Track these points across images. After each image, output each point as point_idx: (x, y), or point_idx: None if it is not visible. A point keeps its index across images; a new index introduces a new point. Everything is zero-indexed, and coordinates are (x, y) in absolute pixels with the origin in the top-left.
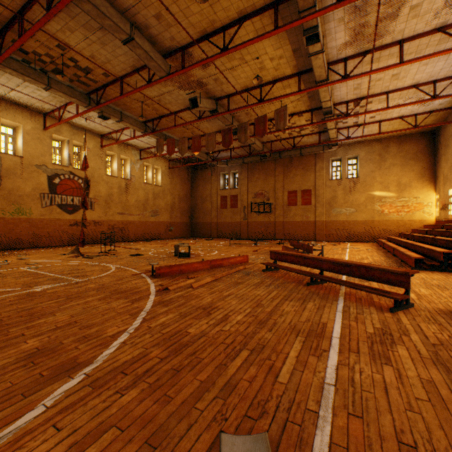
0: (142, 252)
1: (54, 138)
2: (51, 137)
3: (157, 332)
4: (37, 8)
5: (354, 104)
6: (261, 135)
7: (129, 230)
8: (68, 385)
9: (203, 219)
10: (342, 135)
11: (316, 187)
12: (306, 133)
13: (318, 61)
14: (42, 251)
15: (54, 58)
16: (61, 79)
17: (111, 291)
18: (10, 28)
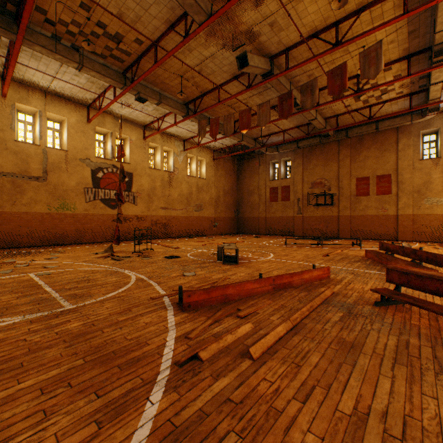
0: (180, 253)
1: (98, 132)
2: (94, 130)
3: None
4: None
5: None
6: (337, 92)
7: (172, 226)
8: None
9: (250, 214)
10: None
11: (399, 171)
12: (389, 98)
13: None
14: (80, 248)
15: (81, 27)
16: (88, 49)
17: (89, 350)
18: None
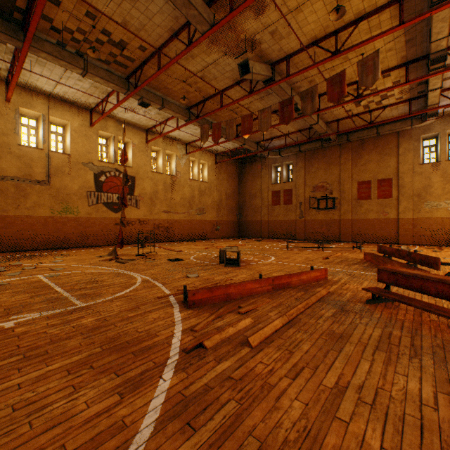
0: (183, 256)
1: (100, 135)
2: (97, 133)
3: None
4: None
5: None
6: (336, 99)
7: (174, 229)
8: None
9: (252, 218)
10: (443, 101)
11: (399, 175)
12: (389, 103)
13: None
14: (83, 252)
15: (86, 34)
16: (93, 56)
17: (105, 340)
18: None
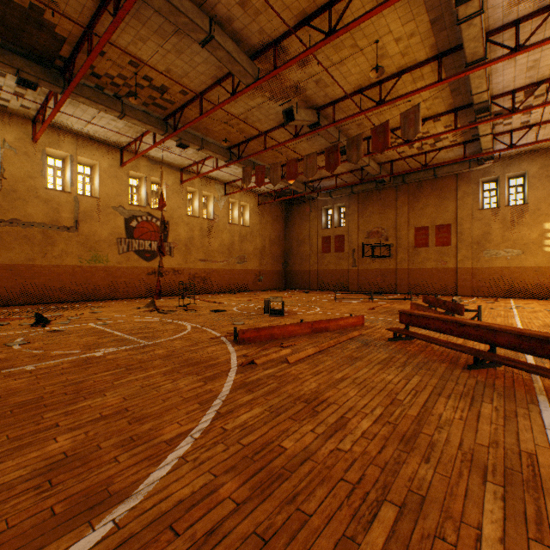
0: (225, 307)
1: (131, 176)
2: (128, 174)
3: (235, 442)
4: (105, 19)
5: (524, 94)
6: (380, 150)
7: (212, 280)
8: (81, 544)
9: (300, 267)
10: (500, 144)
11: (458, 221)
12: (444, 146)
13: (473, 29)
14: (117, 304)
15: (127, 80)
16: (134, 102)
17: (180, 361)
18: (80, 48)
